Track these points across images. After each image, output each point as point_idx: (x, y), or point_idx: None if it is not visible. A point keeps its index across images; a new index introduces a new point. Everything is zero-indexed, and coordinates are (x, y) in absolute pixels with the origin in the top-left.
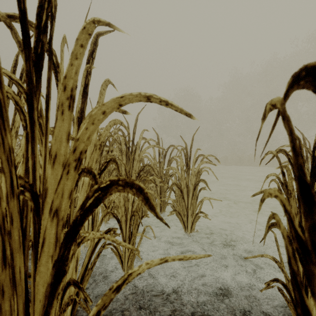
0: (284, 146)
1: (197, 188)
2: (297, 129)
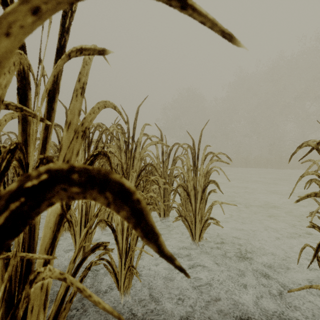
0: (309, 141)
1: (206, 191)
2: (319, 123)
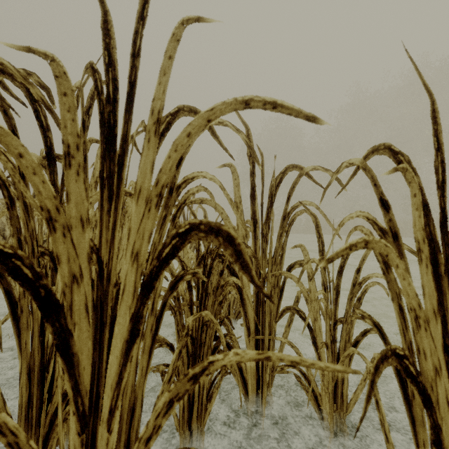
0: None
1: None
2: None
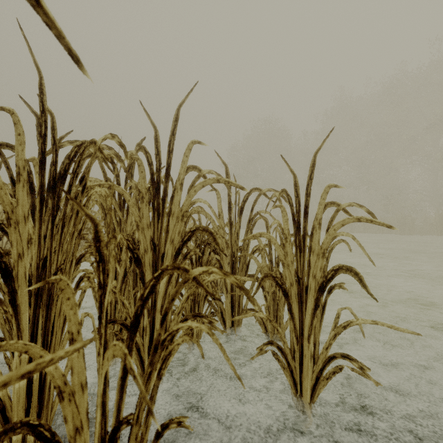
0: None
1: None
2: None
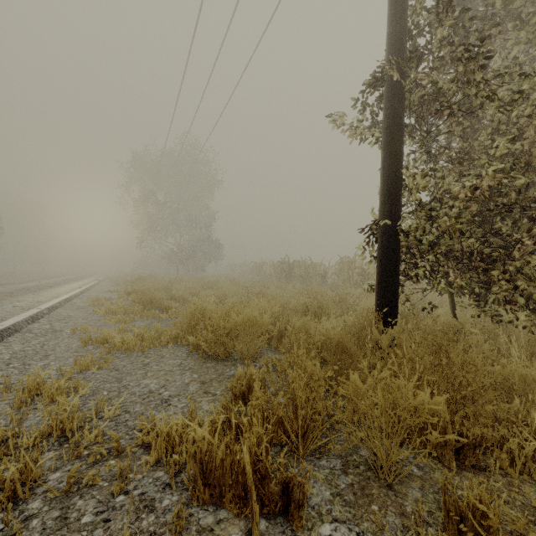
0: None
1: None
2: None
